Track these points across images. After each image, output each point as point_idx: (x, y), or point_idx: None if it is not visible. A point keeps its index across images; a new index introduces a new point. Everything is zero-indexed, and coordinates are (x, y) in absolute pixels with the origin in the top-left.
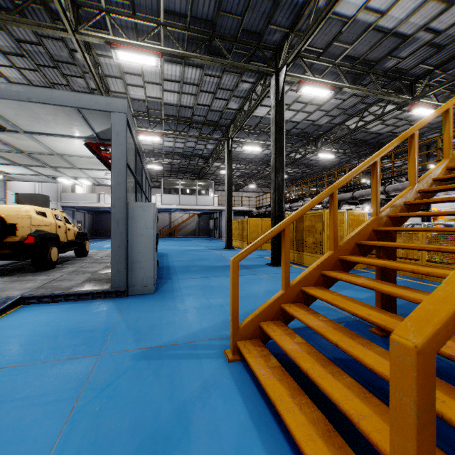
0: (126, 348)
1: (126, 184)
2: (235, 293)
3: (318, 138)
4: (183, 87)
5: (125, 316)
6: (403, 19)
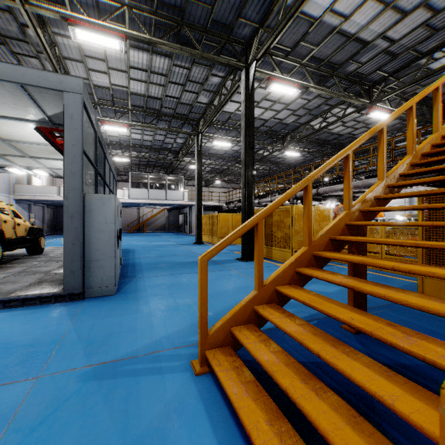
0: (73, 365)
1: (82, 173)
2: (204, 296)
3: (285, 137)
4: (150, 77)
5: (77, 324)
6: (364, 25)
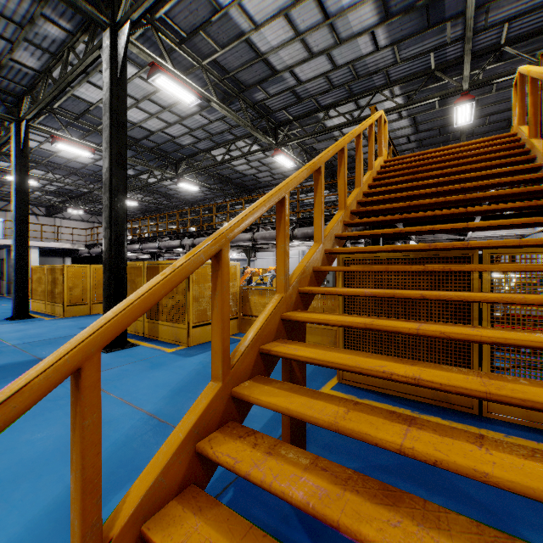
0: None
1: None
2: None
3: (180, 163)
4: None
5: None
6: (274, 47)
